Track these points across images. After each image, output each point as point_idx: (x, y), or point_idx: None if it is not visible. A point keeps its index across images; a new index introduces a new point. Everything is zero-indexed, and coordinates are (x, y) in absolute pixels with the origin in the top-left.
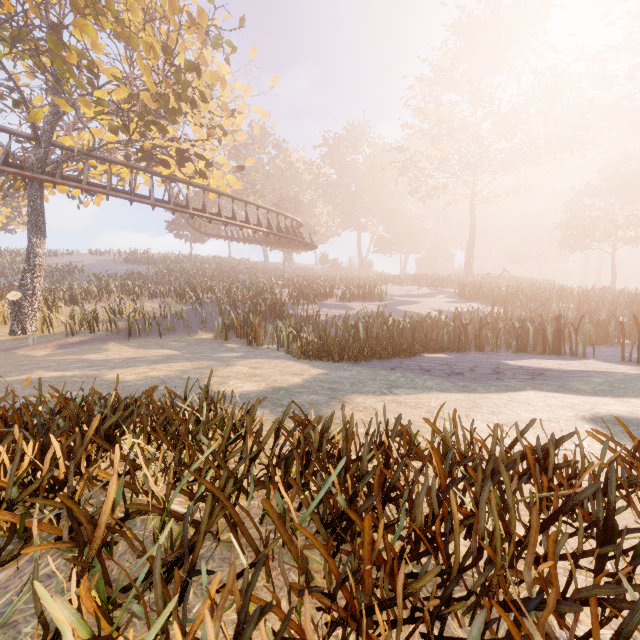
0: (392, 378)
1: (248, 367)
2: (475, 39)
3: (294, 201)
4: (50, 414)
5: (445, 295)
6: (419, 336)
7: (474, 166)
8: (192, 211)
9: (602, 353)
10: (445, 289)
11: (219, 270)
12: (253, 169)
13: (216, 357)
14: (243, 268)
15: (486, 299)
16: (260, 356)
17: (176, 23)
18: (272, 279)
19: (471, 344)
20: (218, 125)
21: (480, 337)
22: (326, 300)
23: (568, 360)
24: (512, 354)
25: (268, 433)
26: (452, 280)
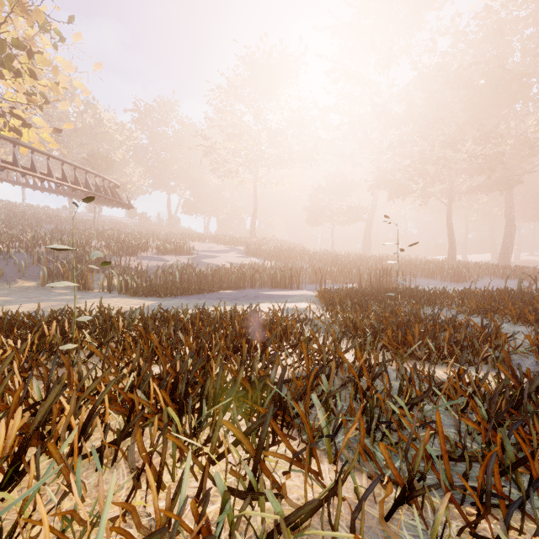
0: (200, 303)
1: (96, 303)
2: (256, 73)
3: (106, 159)
4: (16, 320)
5: (236, 252)
6: (217, 280)
7: (256, 161)
8: (3, 164)
9: (312, 287)
10: (237, 247)
11: (14, 217)
12: (57, 118)
13: (57, 299)
14: (45, 217)
15: (262, 255)
16: (98, 297)
17: (3, 2)
18: (85, 231)
19: (250, 285)
20: (39, 93)
21: (253, 280)
22: (143, 253)
23: (293, 291)
24: (269, 289)
25: (155, 312)
26: (242, 241)
